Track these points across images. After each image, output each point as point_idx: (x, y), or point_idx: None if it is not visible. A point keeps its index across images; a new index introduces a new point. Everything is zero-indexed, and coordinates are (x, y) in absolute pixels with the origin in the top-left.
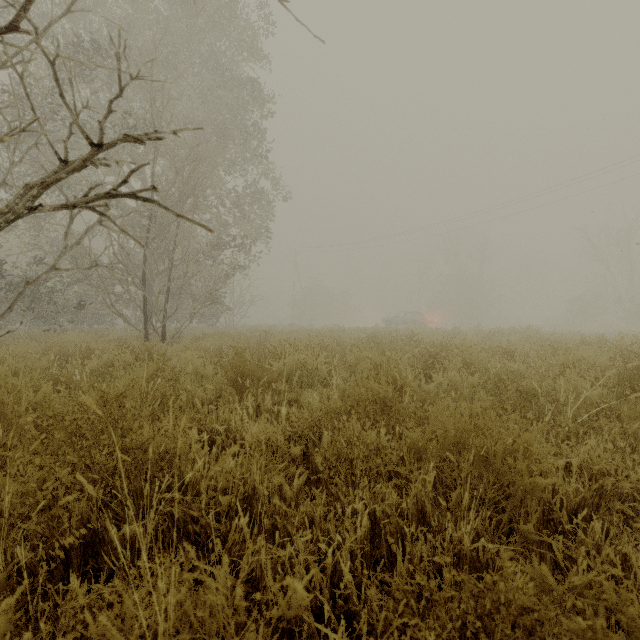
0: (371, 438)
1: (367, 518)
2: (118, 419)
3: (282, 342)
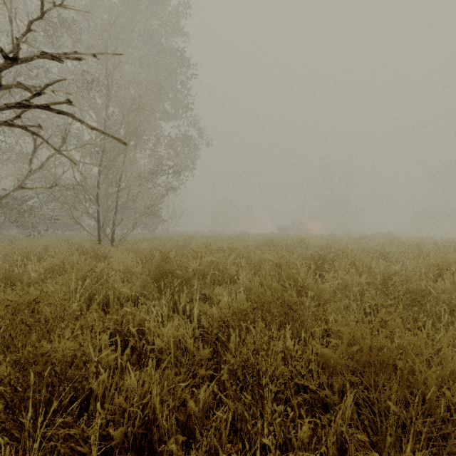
0: (279, 349)
1: (279, 454)
2: (30, 324)
3: (201, 245)
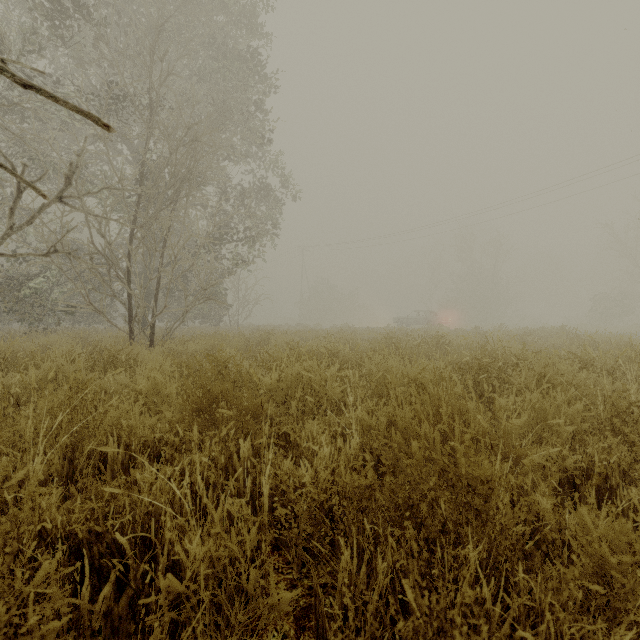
0: None
1: None
2: None
3: (285, 344)
